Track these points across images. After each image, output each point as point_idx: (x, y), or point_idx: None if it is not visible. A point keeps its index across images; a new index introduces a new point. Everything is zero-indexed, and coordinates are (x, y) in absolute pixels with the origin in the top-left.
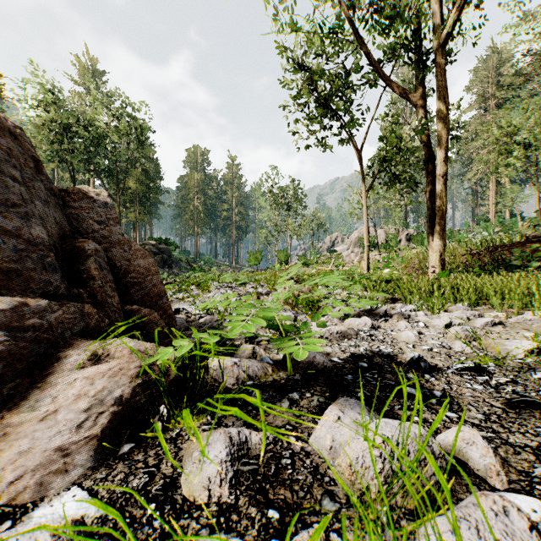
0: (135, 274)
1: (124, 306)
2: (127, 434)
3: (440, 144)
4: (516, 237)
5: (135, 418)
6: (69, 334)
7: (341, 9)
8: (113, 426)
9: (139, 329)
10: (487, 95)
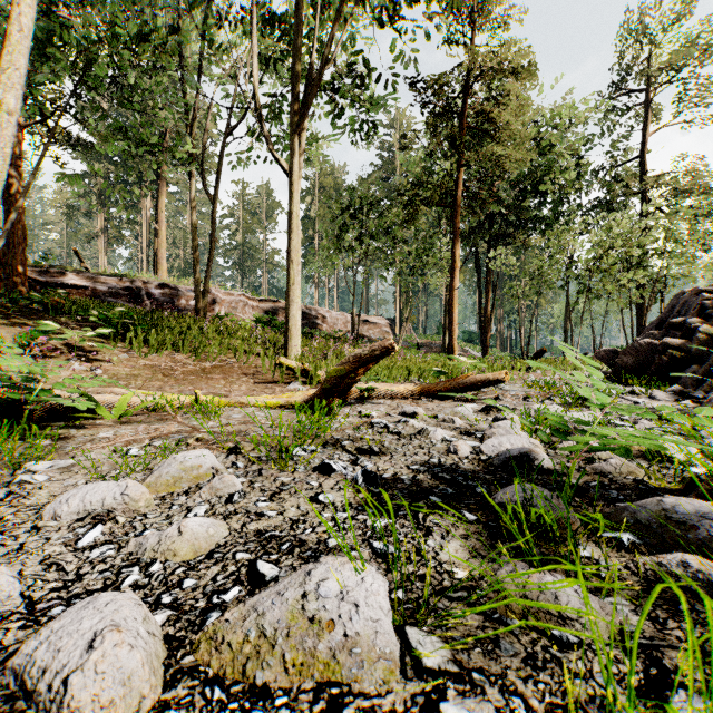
0: None
1: None
2: None
3: None
4: None
5: None
6: None
7: None
8: None
9: None
10: None
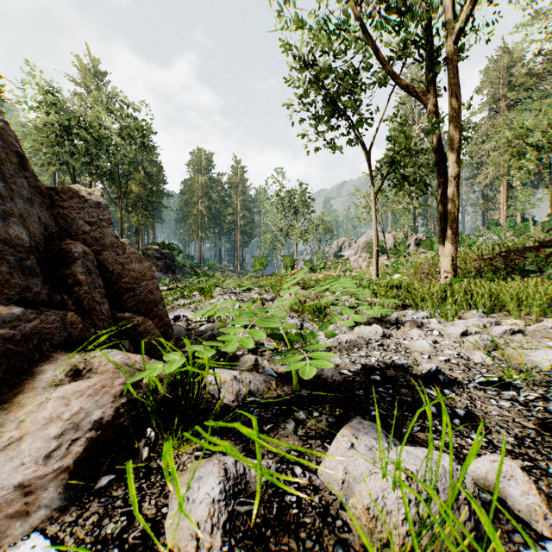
0: (129, 279)
1: (115, 314)
2: (107, 463)
3: (452, 144)
4: (528, 242)
5: (118, 442)
6: (48, 346)
7: (349, 4)
8: (90, 455)
9: (131, 338)
10: (498, 97)
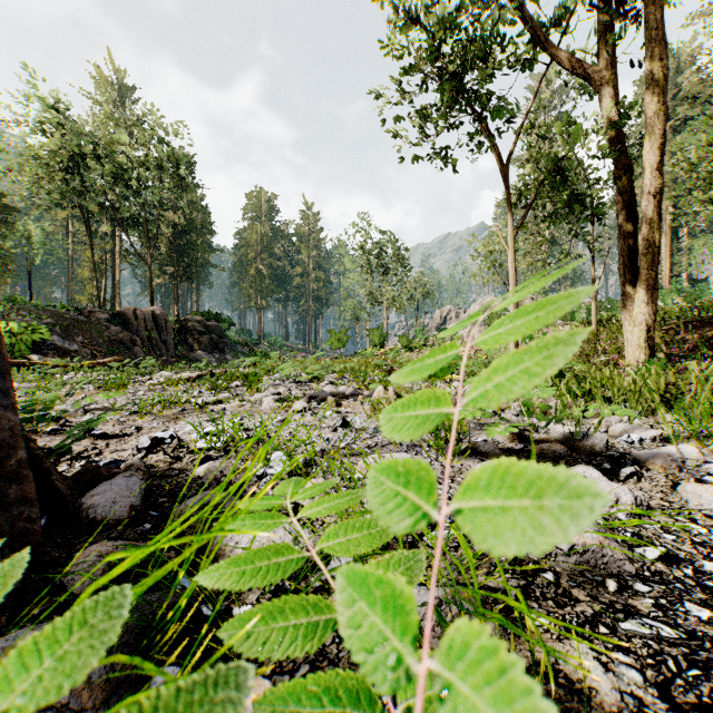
0: None
1: None
2: None
3: (651, 139)
4: None
5: None
6: None
7: None
8: None
9: None
10: None
